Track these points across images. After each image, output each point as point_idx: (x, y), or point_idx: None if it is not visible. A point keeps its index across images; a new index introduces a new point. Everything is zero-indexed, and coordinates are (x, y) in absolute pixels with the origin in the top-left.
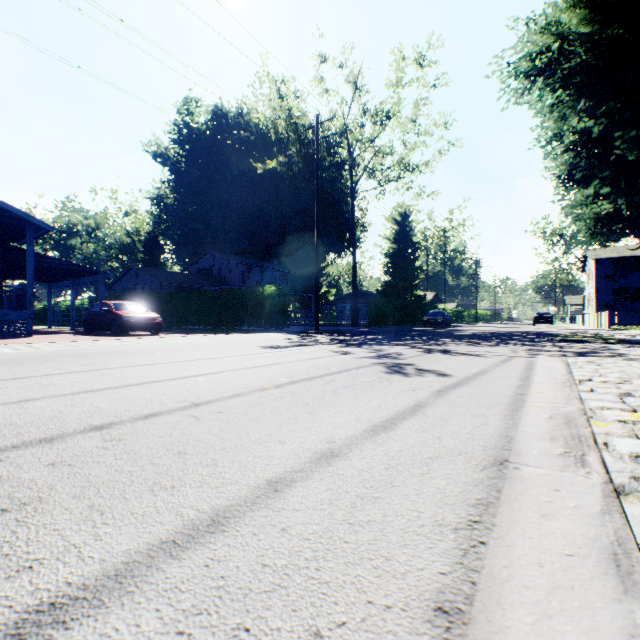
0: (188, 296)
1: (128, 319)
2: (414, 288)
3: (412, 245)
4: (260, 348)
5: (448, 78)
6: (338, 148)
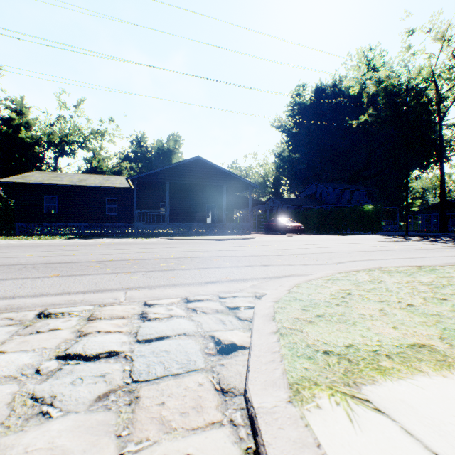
0: (308, 213)
1: (289, 227)
2: None
3: None
4: (376, 241)
5: None
6: (424, 92)
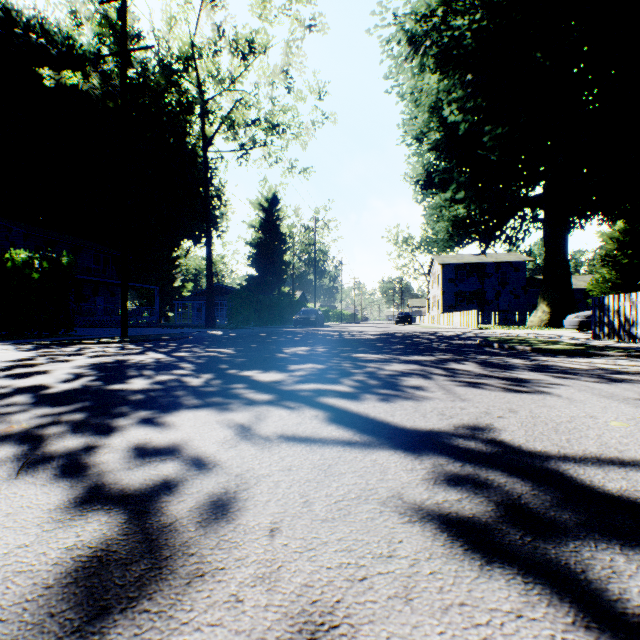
0: None
1: None
2: (283, 284)
3: (280, 236)
4: None
5: (326, 23)
6: (183, 77)
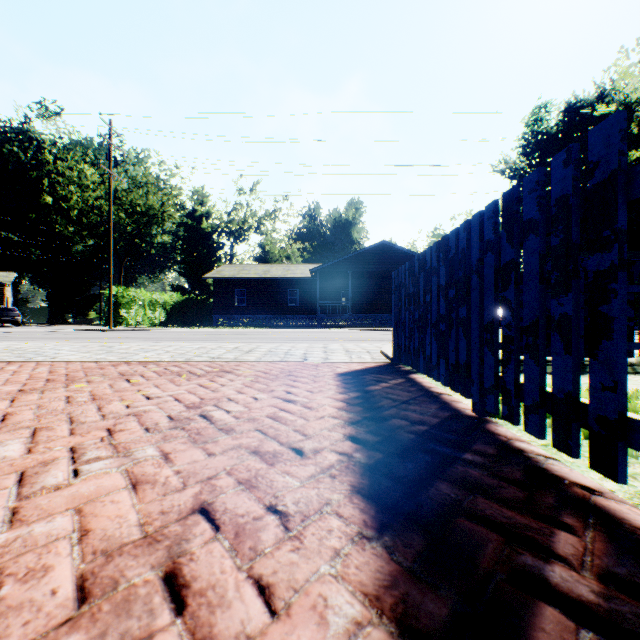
0: None
1: None
2: None
3: None
4: None
5: None
6: None
